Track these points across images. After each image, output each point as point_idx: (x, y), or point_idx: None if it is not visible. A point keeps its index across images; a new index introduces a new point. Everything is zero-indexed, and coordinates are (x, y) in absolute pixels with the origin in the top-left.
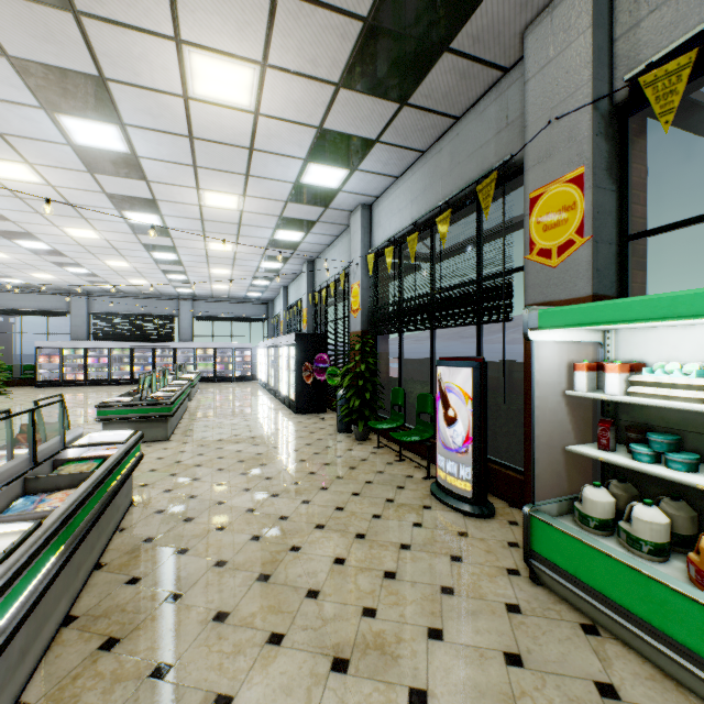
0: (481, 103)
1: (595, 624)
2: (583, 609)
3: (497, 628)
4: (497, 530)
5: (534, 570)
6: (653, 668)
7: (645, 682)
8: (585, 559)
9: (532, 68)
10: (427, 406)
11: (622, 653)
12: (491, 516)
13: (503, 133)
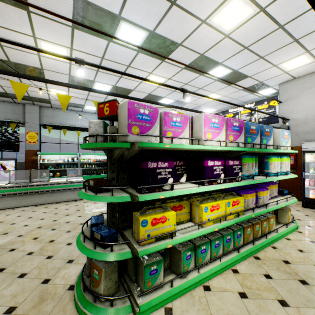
0: (6, 103)
1: None
2: None
3: None
4: None
5: None
6: None
7: None
8: None
9: (27, 111)
10: None
11: None
12: None
13: (14, 114)
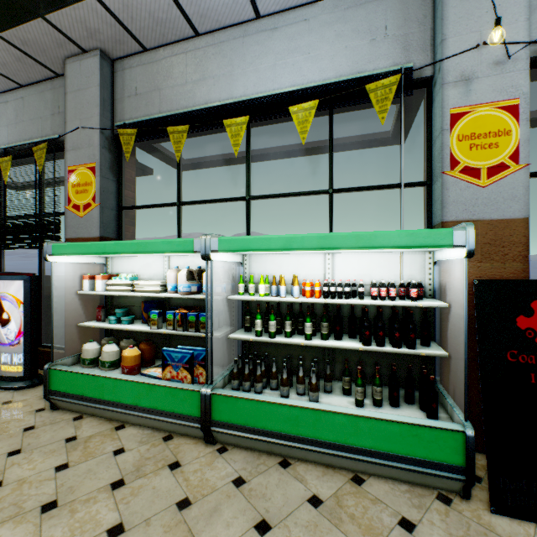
0: (41, 86)
1: (83, 414)
2: (78, 410)
3: (10, 443)
4: (41, 391)
5: (53, 402)
6: (104, 419)
7: (95, 427)
8: (75, 381)
9: (70, 87)
10: None
11: (91, 421)
12: (40, 384)
13: (57, 116)
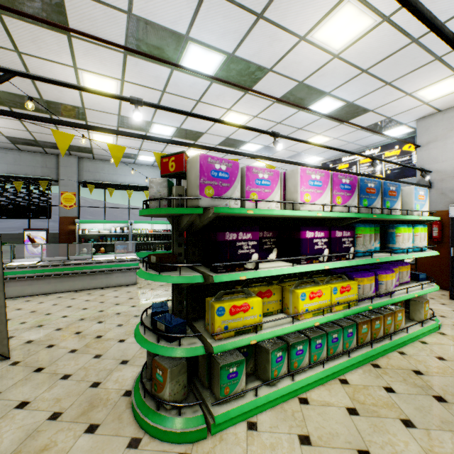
0: (34, 153)
1: None
2: None
3: None
4: None
5: None
6: None
7: None
8: None
9: (62, 164)
10: (3, 247)
11: None
12: None
13: (45, 168)
